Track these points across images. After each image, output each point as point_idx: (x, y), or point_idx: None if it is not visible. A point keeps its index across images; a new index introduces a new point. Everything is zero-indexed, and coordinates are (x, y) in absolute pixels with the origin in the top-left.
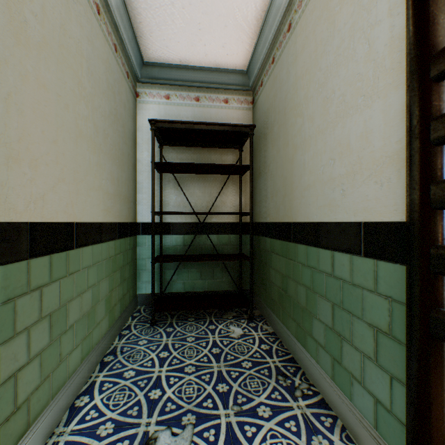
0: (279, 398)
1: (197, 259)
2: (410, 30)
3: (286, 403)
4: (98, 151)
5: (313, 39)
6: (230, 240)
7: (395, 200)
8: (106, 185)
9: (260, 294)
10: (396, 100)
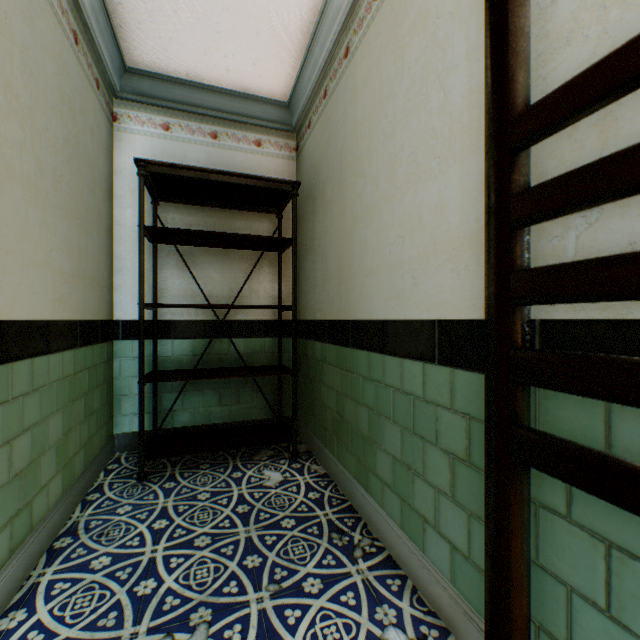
0: (334, 563)
1: (215, 374)
2: (489, 85)
3: (342, 569)
4: (43, 203)
5: (378, 75)
6: (264, 346)
7: (474, 293)
8: (59, 260)
9: (307, 421)
10: (475, 168)
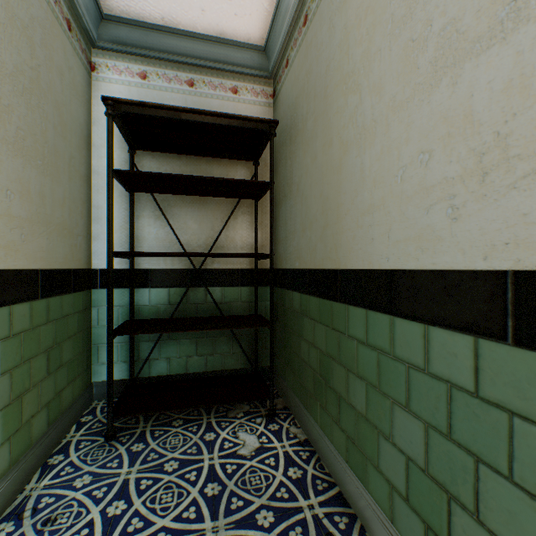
0: None
1: (188, 326)
2: None
3: None
4: None
5: None
6: (241, 295)
7: None
8: (5, 201)
9: (285, 375)
10: None
